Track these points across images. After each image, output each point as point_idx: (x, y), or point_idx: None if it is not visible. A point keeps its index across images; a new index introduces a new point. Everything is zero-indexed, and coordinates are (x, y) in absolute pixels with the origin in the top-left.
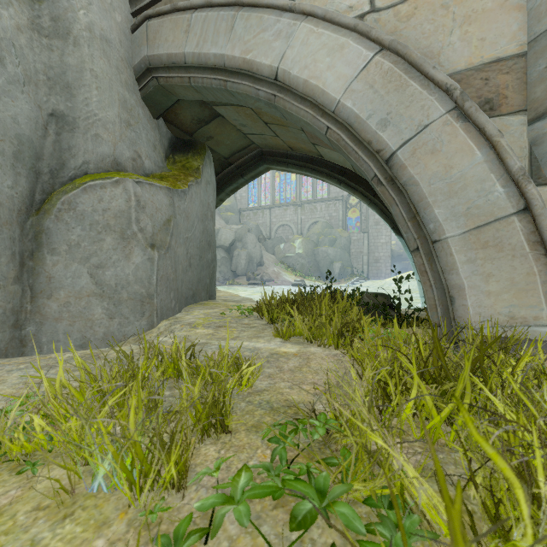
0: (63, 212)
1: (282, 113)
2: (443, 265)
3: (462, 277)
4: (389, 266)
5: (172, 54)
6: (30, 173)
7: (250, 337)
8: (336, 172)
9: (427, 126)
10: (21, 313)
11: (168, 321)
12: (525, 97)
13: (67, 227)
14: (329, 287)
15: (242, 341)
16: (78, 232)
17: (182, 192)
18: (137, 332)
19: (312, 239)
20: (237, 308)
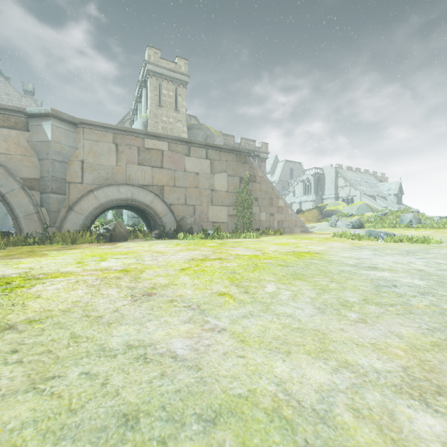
0: None
1: None
2: (19, 223)
3: (24, 226)
4: None
5: None
6: None
7: None
8: None
9: (14, 190)
10: None
11: None
12: (40, 188)
13: None
14: None
15: None
16: None
17: None
18: None
19: None
20: None
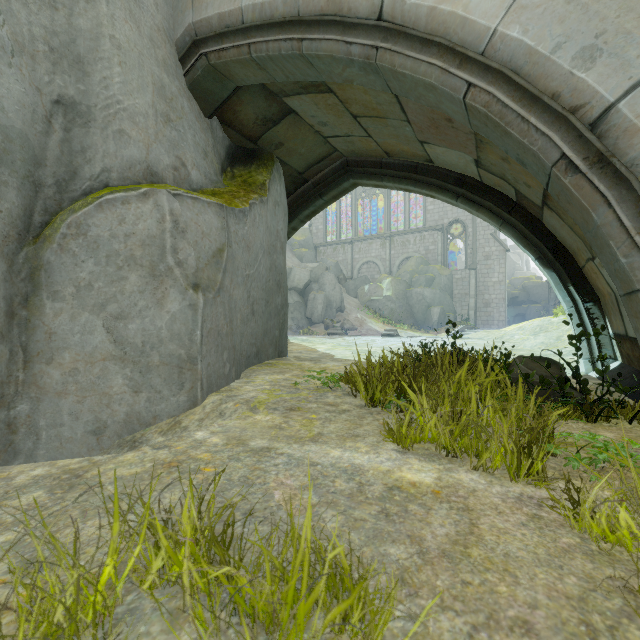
0: (69, 239)
1: (386, 79)
2: None
3: None
4: (503, 311)
5: (224, 13)
6: (24, 184)
7: (342, 436)
8: (451, 182)
9: None
10: (9, 385)
11: (218, 396)
12: None
13: (75, 261)
14: (451, 345)
15: (328, 446)
16: (89, 267)
17: (240, 212)
18: (173, 413)
19: (403, 279)
20: (316, 374)
